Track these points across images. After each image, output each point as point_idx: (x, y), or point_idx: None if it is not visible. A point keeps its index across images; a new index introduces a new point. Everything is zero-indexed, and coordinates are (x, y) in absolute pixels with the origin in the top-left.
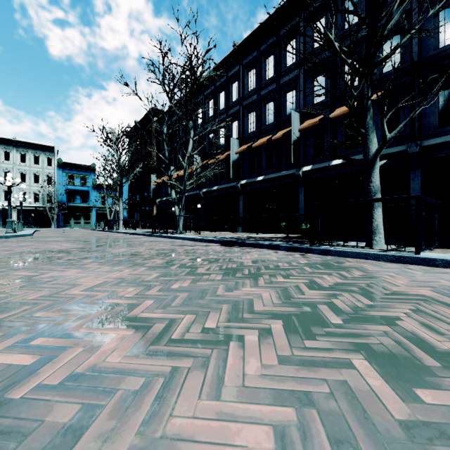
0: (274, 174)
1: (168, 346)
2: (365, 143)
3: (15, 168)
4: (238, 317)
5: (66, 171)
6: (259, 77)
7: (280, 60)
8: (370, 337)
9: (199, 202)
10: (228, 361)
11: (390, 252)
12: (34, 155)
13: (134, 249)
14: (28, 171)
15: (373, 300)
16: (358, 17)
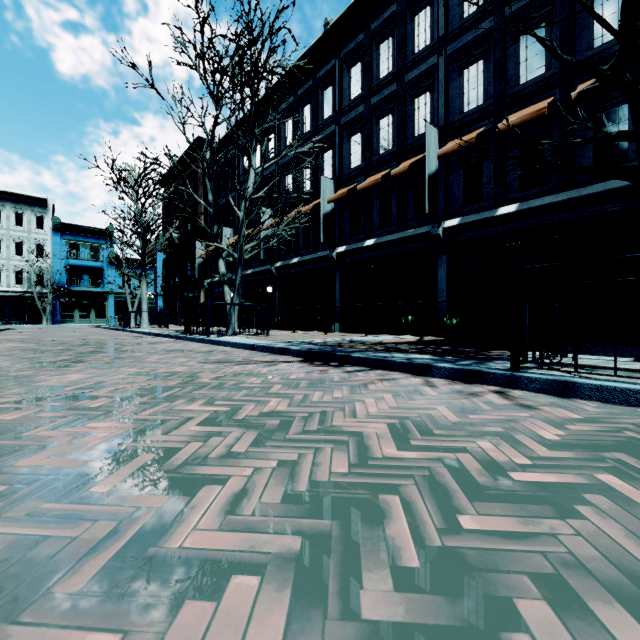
0: (394, 235)
1: None
2: None
3: None
4: None
5: (66, 238)
6: (367, 75)
7: (404, 43)
8: None
9: (270, 283)
10: None
11: None
12: (14, 212)
13: (103, 376)
14: (5, 237)
15: None
16: None
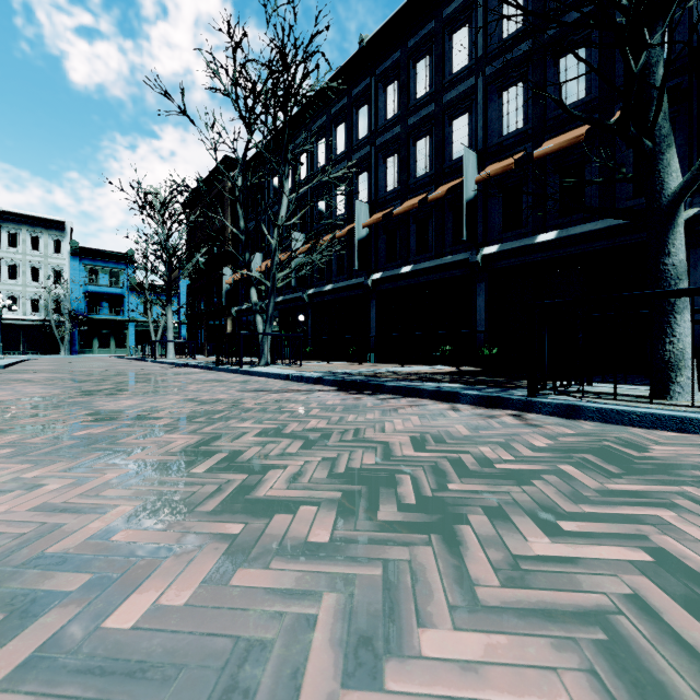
0: (431, 262)
1: None
2: (654, 171)
3: None
4: None
5: (85, 263)
6: (404, 95)
7: (442, 62)
8: None
9: (302, 311)
10: None
11: None
12: (31, 236)
13: (154, 402)
14: (21, 262)
15: None
16: None
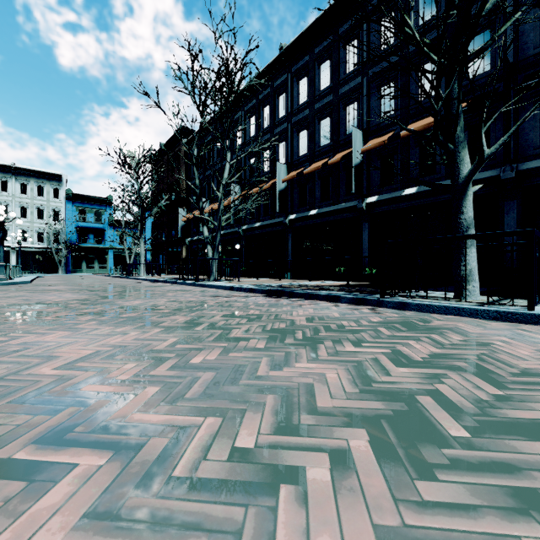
0: (331, 207)
1: (163, 499)
2: (454, 163)
3: (14, 201)
4: (292, 422)
5: (76, 205)
6: (311, 87)
7: (338, 65)
8: (531, 471)
9: (238, 241)
10: None
11: (492, 307)
12: (37, 185)
13: (152, 302)
14: (30, 205)
15: (498, 386)
16: None
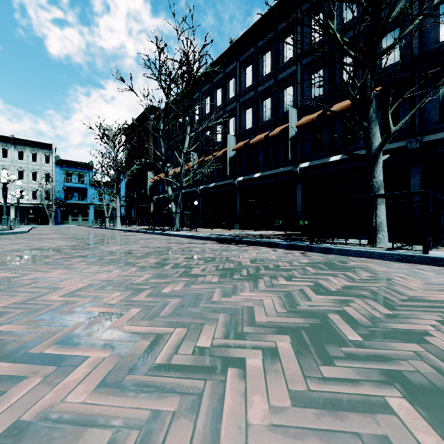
0: (271, 171)
1: (149, 376)
2: (368, 137)
3: (13, 165)
4: (237, 331)
5: (64, 169)
6: (256, 74)
7: (278, 56)
8: (400, 360)
9: (196, 199)
10: (225, 401)
11: (396, 251)
12: (31, 153)
13: (128, 247)
14: (26, 169)
15: (390, 308)
16: (361, 6)
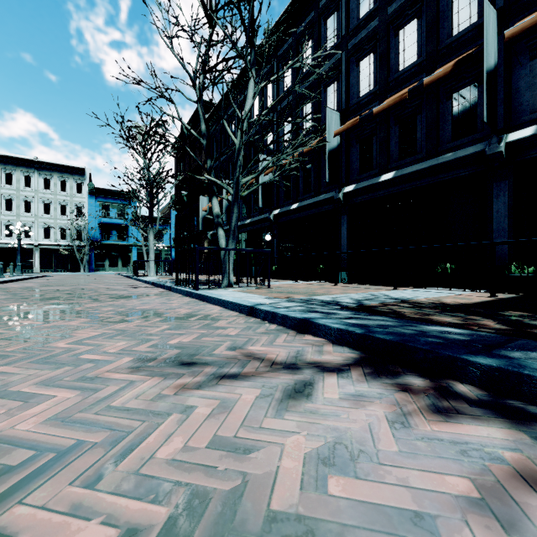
0: (422, 163)
1: None
2: None
3: (37, 196)
4: None
5: (99, 200)
6: None
7: None
8: None
9: (268, 231)
10: None
11: None
12: (60, 180)
13: None
14: (53, 201)
15: None
16: None
